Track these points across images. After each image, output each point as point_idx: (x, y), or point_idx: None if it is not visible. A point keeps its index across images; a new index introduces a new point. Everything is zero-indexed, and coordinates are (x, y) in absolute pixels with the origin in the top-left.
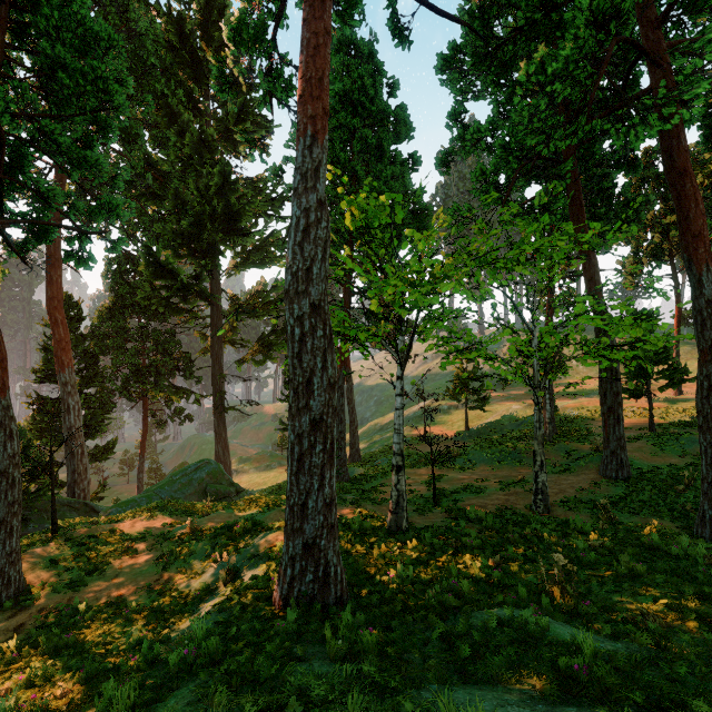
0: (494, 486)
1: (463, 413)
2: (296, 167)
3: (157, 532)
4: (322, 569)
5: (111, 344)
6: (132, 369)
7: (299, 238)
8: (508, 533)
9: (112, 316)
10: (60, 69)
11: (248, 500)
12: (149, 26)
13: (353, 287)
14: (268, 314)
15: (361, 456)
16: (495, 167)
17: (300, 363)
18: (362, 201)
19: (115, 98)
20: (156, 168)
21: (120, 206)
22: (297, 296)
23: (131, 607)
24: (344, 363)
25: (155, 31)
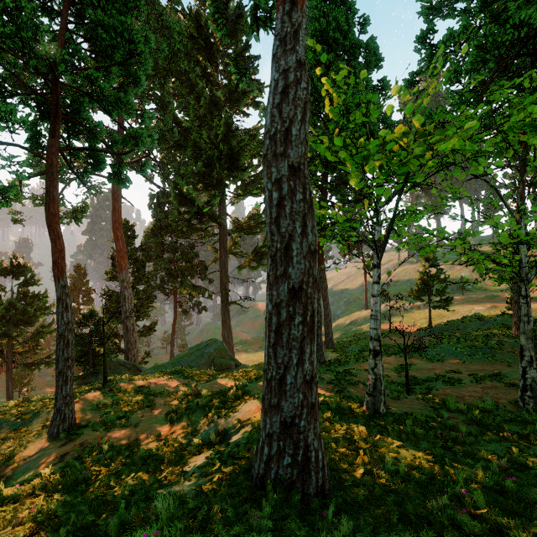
0: (468, 378)
1: (425, 312)
2: (275, 35)
3: (172, 391)
4: (301, 452)
5: (153, 254)
6: (167, 273)
7: (278, 100)
8: (505, 431)
9: (154, 235)
10: (99, 27)
11: (242, 371)
12: (176, 21)
13: (327, 201)
14: (260, 231)
15: (334, 344)
16: (472, 65)
17: (278, 228)
18: (341, 80)
19: (138, 46)
20: (181, 126)
21: (144, 134)
22: (275, 159)
23: (140, 453)
24: (320, 264)
25: (180, 27)
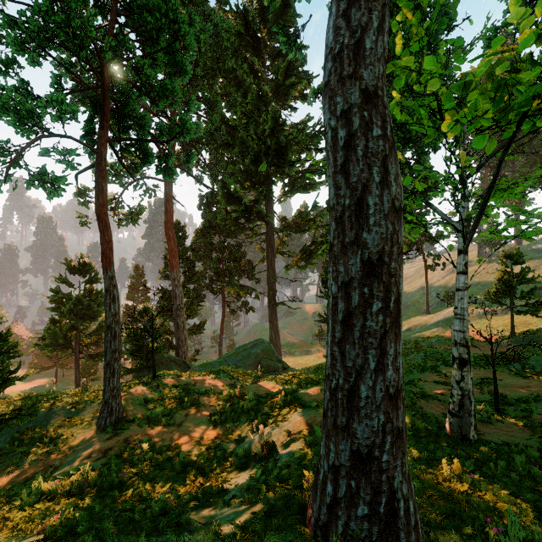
0: None
1: (503, 319)
2: None
3: (218, 390)
4: (383, 501)
5: (202, 254)
6: (215, 272)
7: (344, 6)
8: None
9: (203, 235)
10: (144, 10)
11: (290, 375)
12: (223, 19)
13: None
14: (309, 229)
15: None
16: None
17: (346, 177)
18: None
19: (182, 25)
20: (229, 125)
21: (189, 120)
22: (341, 84)
23: (179, 459)
24: None
25: (228, 25)
